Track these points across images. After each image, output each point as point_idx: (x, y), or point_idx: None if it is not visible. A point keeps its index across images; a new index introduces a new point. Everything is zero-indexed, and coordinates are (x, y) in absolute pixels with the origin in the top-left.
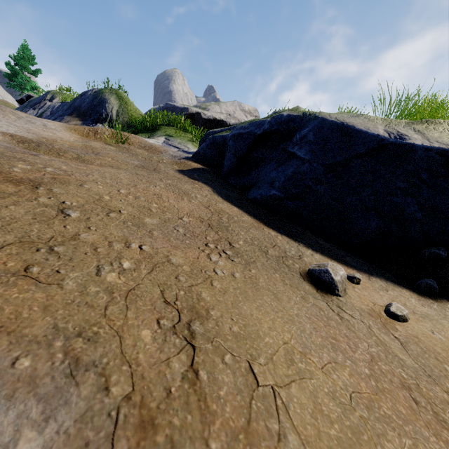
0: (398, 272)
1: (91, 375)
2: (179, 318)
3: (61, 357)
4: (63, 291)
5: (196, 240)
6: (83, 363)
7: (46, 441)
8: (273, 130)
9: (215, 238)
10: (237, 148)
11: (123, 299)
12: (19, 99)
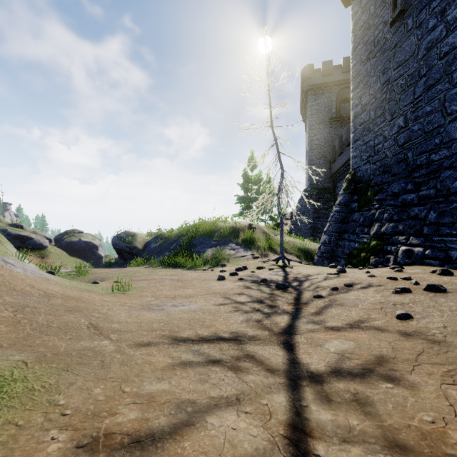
0: None
1: None
2: None
3: None
4: None
5: None
6: None
7: None
8: None
9: None
10: None
11: None
12: None
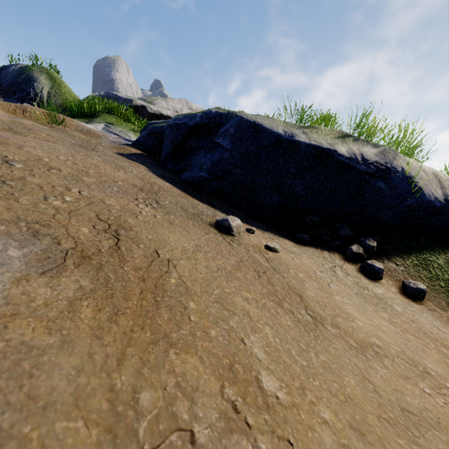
0: (288, 233)
1: (48, 238)
2: (110, 227)
3: (26, 229)
4: (20, 204)
5: (128, 195)
6: (42, 233)
7: (24, 253)
8: (203, 123)
9: (145, 197)
10: (173, 136)
11: (67, 214)
12: None
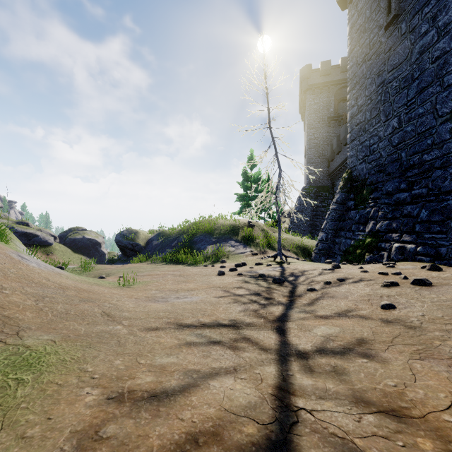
0: None
1: None
2: None
3: None
4: None
5: None
6: None
7: None
8: None
9: None
10: None
11: None
12: None
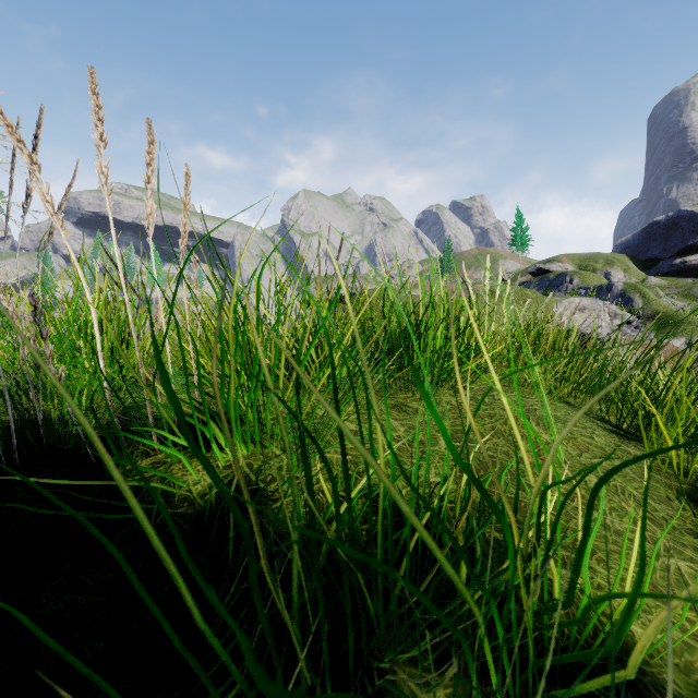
0: None
1: None
2: None
3: None
4: None
5: None
6: None
7: None
8: None
9: None
10: None
11: None
12: (532, 272)
